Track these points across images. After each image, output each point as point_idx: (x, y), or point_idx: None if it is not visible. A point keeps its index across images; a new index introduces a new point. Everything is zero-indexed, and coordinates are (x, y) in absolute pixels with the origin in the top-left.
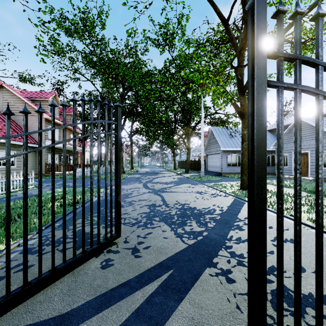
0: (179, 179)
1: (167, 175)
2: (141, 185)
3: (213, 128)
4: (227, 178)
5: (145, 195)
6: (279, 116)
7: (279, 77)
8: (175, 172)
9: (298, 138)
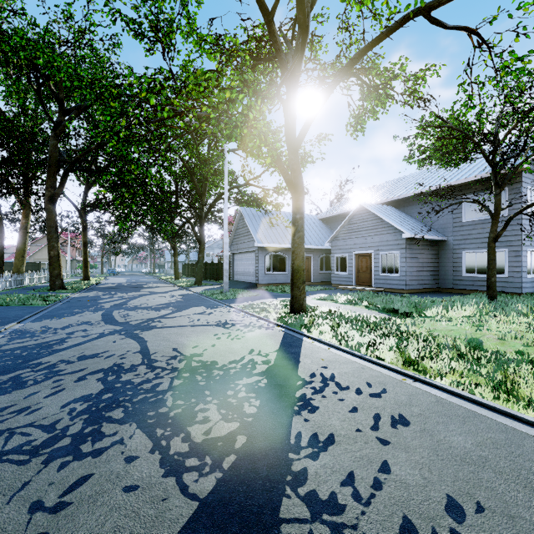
0: (183, 298)
1: (161, 290)
2: (98, 316)
3: (244, 210)
4: (266, 292)
5: (102, 341)
6: None
7: None
8: (177, 285)
9: None
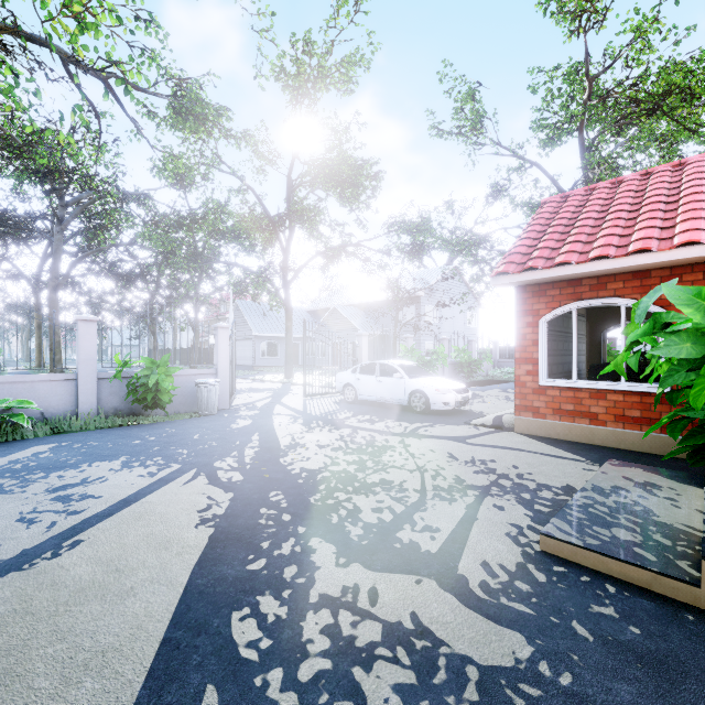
0: None
1: None
2: None
3: (240, 302)
4: (263, 372)
5: None
6: (309, 343)
7: (309, 335)
8: None
9: (312, 348)
